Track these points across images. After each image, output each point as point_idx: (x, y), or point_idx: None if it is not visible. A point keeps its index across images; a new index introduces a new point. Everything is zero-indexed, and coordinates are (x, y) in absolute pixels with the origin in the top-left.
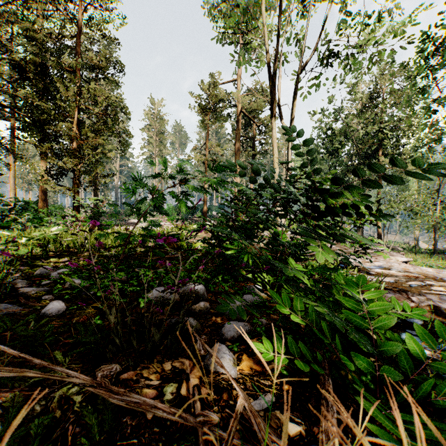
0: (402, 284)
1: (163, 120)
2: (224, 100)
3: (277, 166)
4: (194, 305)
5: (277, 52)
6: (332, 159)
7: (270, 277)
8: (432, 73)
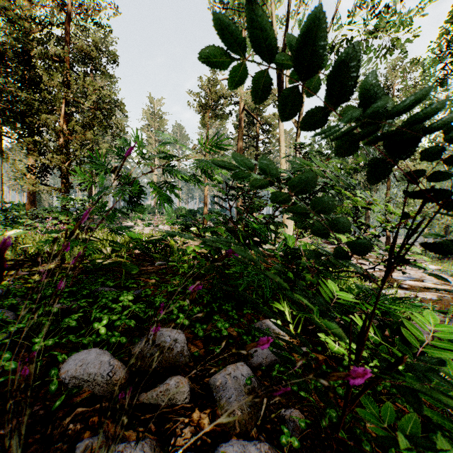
0: (449, 303)
1: (162, 119)
2: (226, 97)
3: (284, 163)
4: (155, 388)
5: (285, 34)
6: (338, 159)
7: (291, 306)
8: (451, 63)
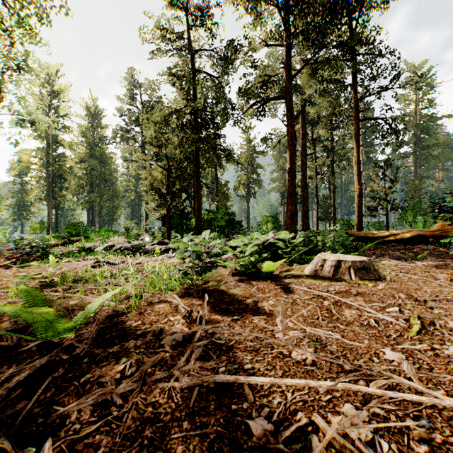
0: None
1: None
2: None
3: None
4: None
5: None
6: None
7: None
8: None
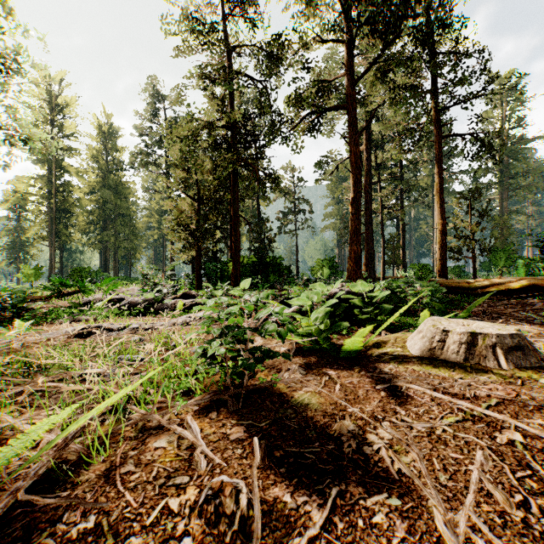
0: None
1: None
2: None
3: None
4: None
5: None
6: None
7: None
8: None
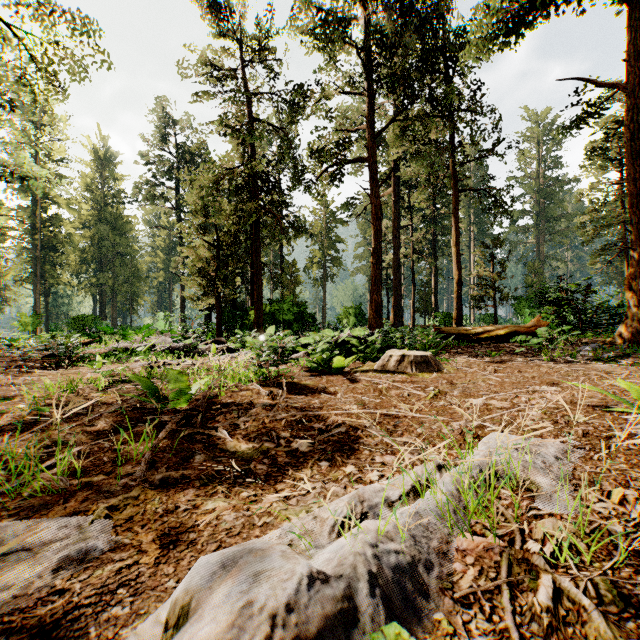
0: None
1: None
2: None
3: None
4: None
5: None
6: None
7: None
8: None
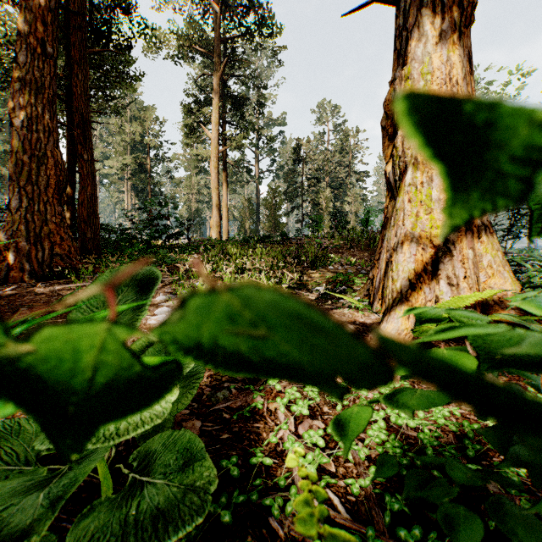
0: None
1: None
2: None
3: None
4: None
5: None
6: None
7: None
8: None
